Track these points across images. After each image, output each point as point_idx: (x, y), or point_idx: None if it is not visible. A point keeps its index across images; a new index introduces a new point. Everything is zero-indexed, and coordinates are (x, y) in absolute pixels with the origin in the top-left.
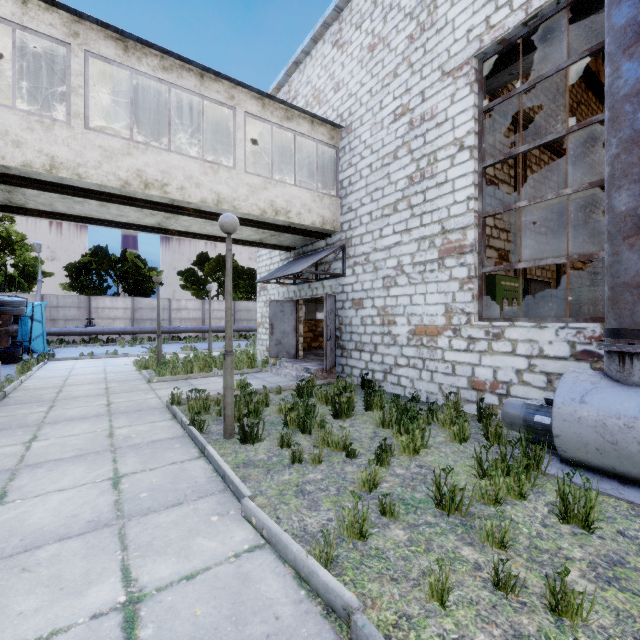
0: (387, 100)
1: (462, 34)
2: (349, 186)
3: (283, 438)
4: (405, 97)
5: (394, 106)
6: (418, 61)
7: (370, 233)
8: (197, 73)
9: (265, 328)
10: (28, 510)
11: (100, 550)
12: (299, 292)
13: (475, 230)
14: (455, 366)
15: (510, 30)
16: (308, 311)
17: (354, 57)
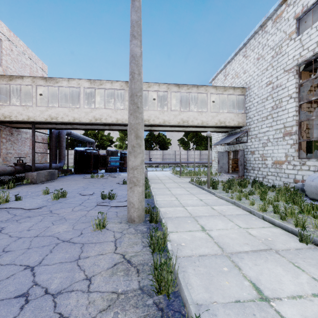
0: (263, 78)
1: (291, 57)
2: (249, 109)
3: (223, 188)
4: (270, 78)
5: (266, 81)
6: (275, 65)
7: (257, 127)
8: (196, 87)
9: (215, 162)
10: (176, 192)
11: (192, 196)
12: (229, 148)
13: (296, 127)
14: (288, 175)
15: (308, 58)
16: (235, 154)
17: (251, 62)
